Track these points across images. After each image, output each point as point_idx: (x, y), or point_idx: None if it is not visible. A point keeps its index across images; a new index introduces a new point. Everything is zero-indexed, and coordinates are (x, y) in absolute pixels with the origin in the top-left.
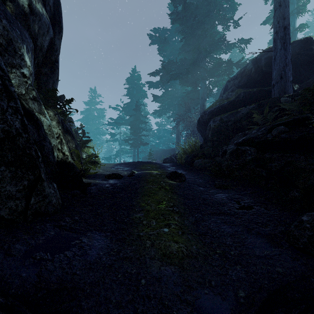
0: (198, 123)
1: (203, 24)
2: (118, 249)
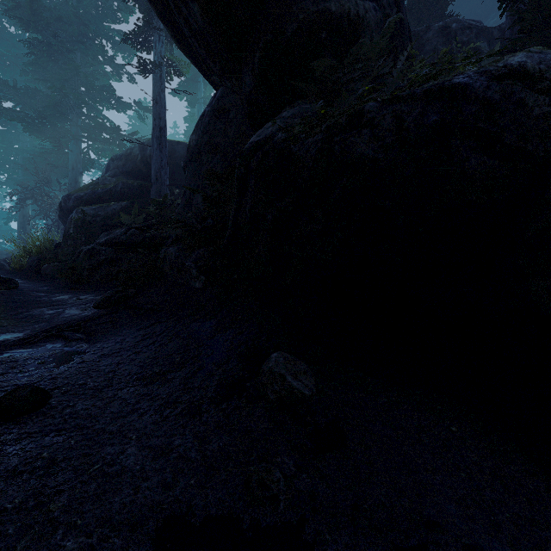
0: (61, 210)
1: (74, 53)
2: None
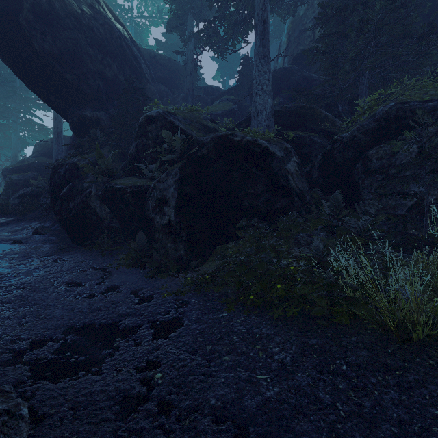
0: (3, 175)
1: (13, 82)
2: None
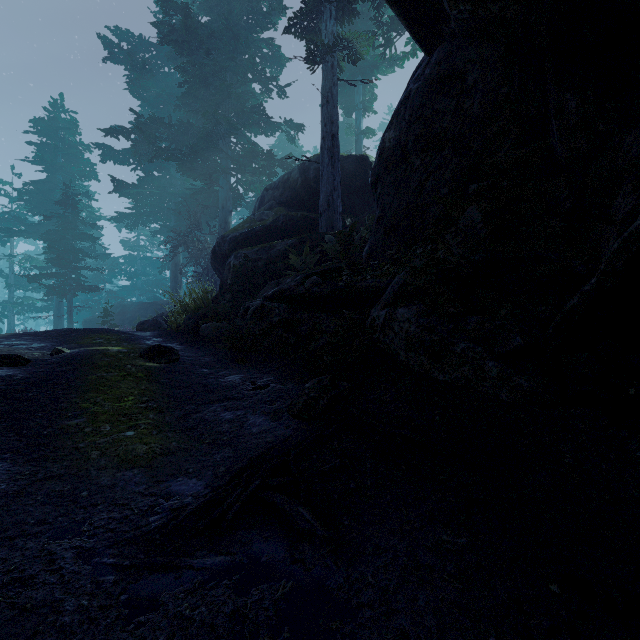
0: (214, 255)
1: (225, 72)
2: (34, 471)
